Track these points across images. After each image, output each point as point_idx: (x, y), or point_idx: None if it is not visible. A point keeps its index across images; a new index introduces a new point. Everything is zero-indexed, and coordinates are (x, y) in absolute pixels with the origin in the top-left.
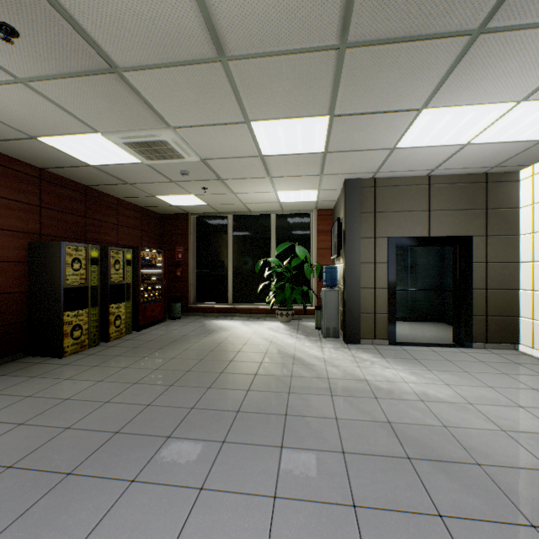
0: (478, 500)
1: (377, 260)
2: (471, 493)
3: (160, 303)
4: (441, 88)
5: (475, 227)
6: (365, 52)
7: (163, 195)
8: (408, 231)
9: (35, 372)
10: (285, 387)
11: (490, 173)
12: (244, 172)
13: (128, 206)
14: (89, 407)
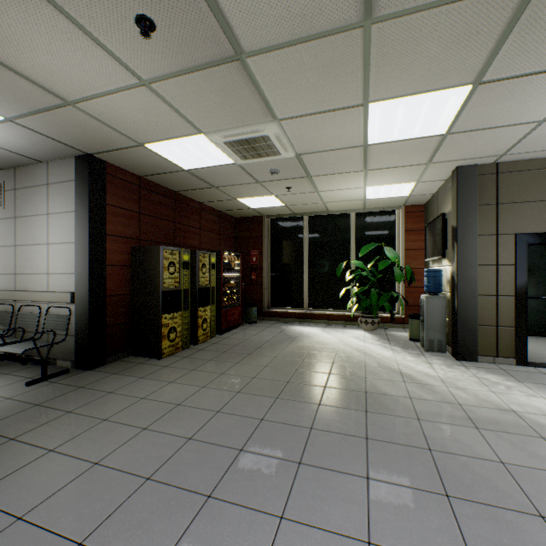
0: None
1: (500, 262)
2: None
3: (238, 307)
4: None
5: None
6: None
7: (244, 198)
8: (545, 225)
9: (141, 373)
10: (409, 412)
11: None
12: (338, 166)
13: (208, 211)
14: (202, 415)
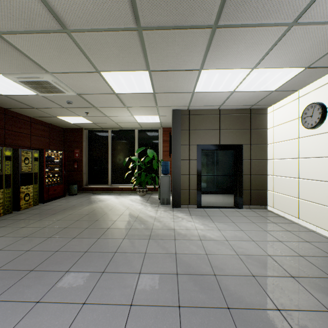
0: (205, 296)
1: (191, 158)
2: (203, 292)
3: (61, 185)
4: (207, 58)
5: (244, 139)
6: (154, 33)
7: (61, 116)
8: (208, 141)
9: None
10: (123, 235)
11: (252, 109)
12: (108, 103)
13: (39, 123)
14: None
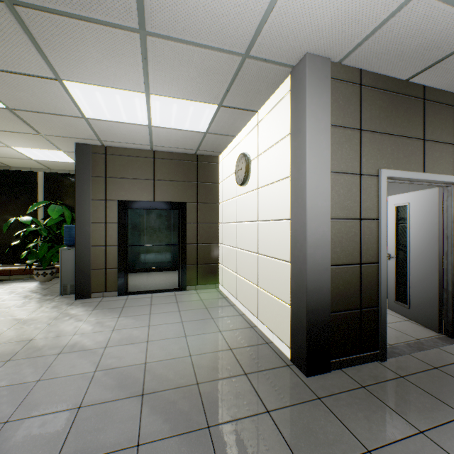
0: None
1: (109, 220)
2: None
3: None
4: (50, 59)
5: (190, 196)
6: None
7: None
8: (137, 195)
9: None
10: None
11: (200, 155)
12: None
13: None
14: None
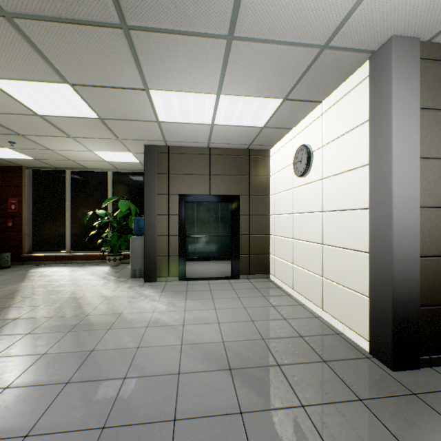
0: (83, 413)
1: (171, 213)
2: (85, 406)
3: None
4: (144, 73)
5: (242, 189)
6: (37, 25)
7: None
8: (195, 190)
9: None
10: (30, 329)
11: (252, 149)
12: (38, 129)
13: None
14: None
